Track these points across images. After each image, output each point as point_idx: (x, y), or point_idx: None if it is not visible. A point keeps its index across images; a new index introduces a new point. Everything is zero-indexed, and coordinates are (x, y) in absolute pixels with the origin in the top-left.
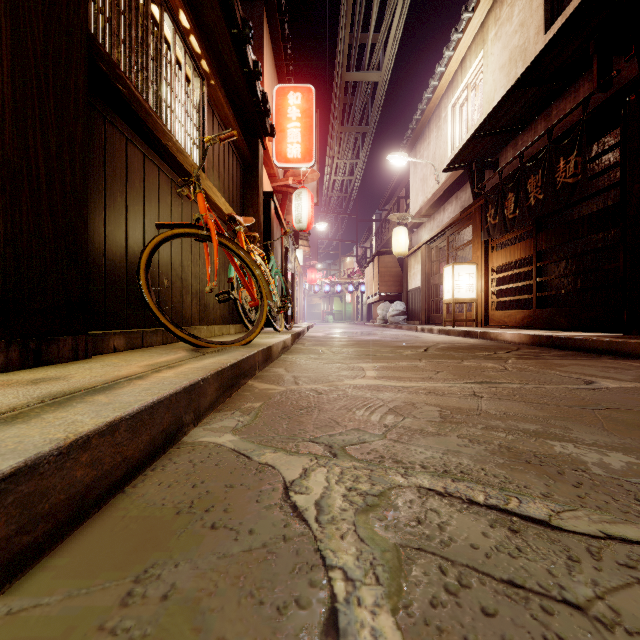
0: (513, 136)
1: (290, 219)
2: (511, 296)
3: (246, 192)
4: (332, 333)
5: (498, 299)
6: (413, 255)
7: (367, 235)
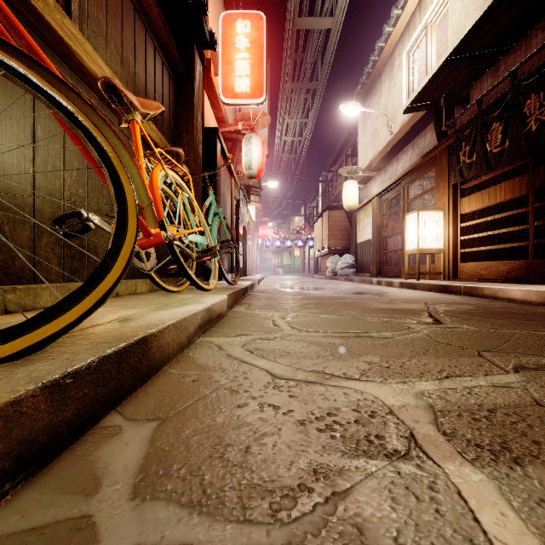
0: (490, 64)
1: (240, 169)
2: (481, 246)
3: (179, 113)
4: (284, 286)
5: (471, 249)
6: (362, 209)
7: (314, 196)
